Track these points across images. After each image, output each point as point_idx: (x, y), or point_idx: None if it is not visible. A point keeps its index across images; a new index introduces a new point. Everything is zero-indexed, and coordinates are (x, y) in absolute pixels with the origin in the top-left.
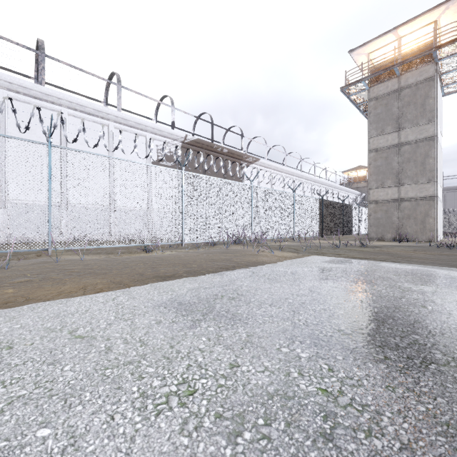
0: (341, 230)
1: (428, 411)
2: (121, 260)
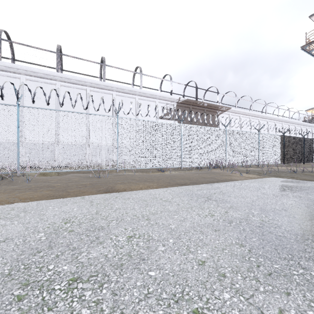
0: (302, 159)
1: (301, 228)
2: (154, 176)
